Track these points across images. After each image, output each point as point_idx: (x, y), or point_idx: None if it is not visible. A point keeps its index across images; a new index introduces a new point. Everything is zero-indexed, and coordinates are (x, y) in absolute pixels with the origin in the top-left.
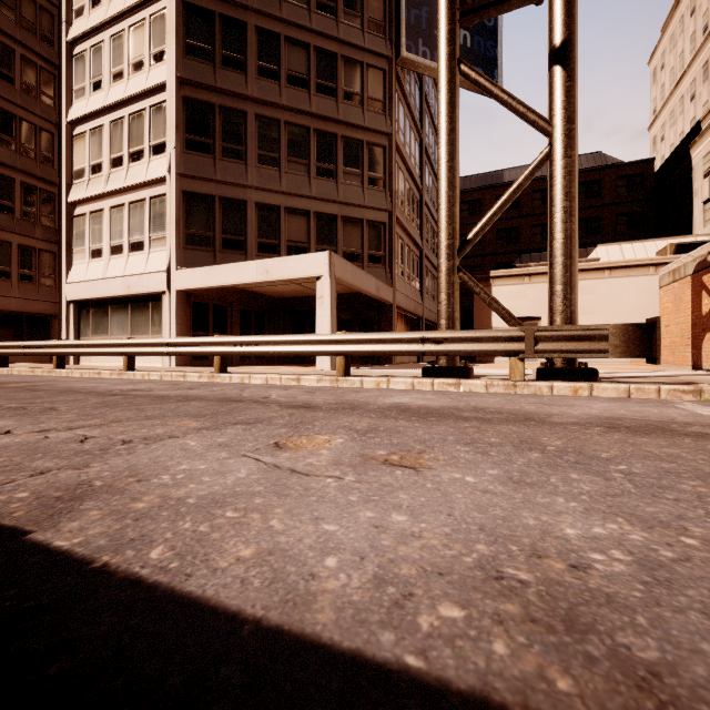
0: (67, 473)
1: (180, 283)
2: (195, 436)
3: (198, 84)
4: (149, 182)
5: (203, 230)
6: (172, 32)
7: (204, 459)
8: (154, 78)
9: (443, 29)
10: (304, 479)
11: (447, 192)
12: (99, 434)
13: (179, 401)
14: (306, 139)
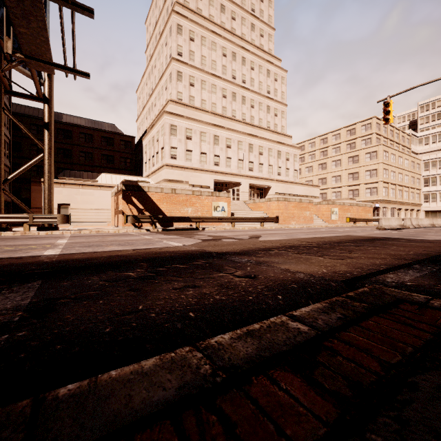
0: None
1: None
2: None
3: None
4: None
5: None
6: None
7: None
8: None
9: None
10: None
11: None
12: None
13: None
14: None
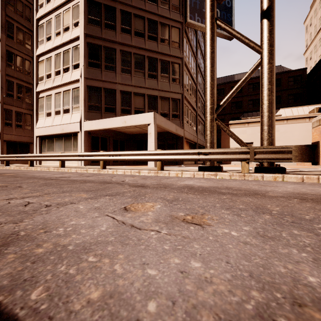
0: (8, 225)
1: (85, 127)
2: (84, 203)
3: (93, 36)
4: (72, 81)
5: (96, 103)
6: (82, 13)
7: (85, 217)
8: (74, 34)
9: (208, 4)
10: (138, 232)
11: (210, 82)
12: (36, 201)
13: (81, 182)
14: (143, 61)
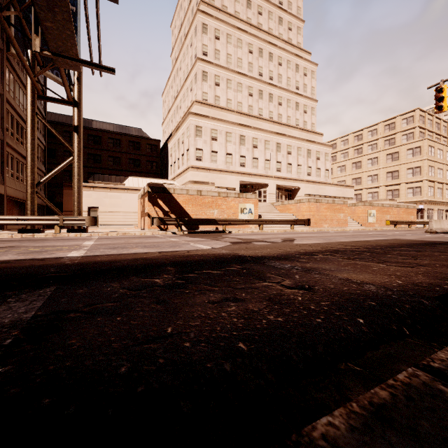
0: None
1: None
2: None
3: None
4: None
5: None
6: None
7: None
8: None
9: (29, 99)
10: None
11: (31, 162)
12: None
13: None
14: None
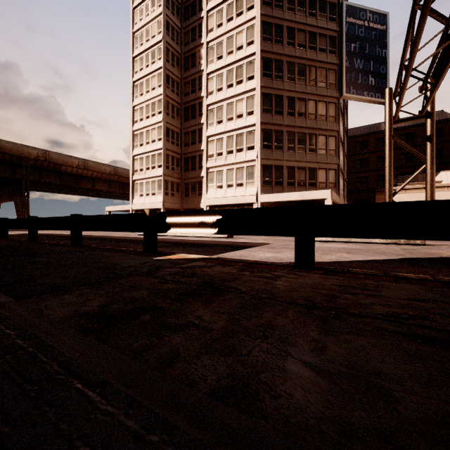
0: None
1: (262, 199)
2: None
3: (267, 123)
4: (246, 161)
5: (268, 178)
6: (258, 105)
7: None
8: (249, 121)
9: (387, 127)
10: None
11: (389, 177)
12: None
13: None
14: (304, 138)
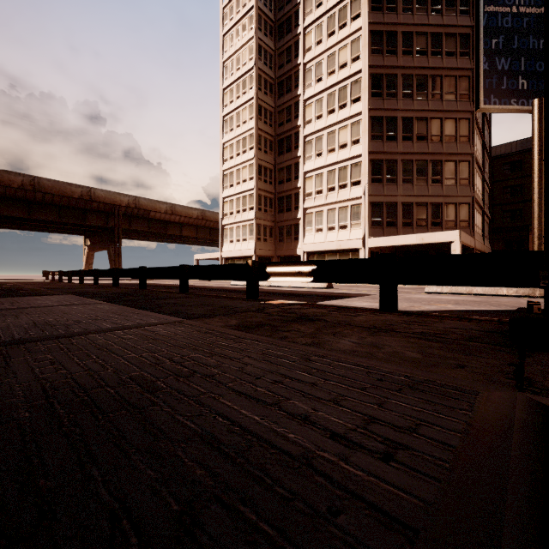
0: None
1: (370, 244)
2: None
3: (376, 152)
4: (351, 198)
5: (378, 218)
6: (366, 132)
7: None
8: (354, 152)
9: (536, 149)
10: None
11: (538, 213)
12: None
13: None
14: (426, 166)
